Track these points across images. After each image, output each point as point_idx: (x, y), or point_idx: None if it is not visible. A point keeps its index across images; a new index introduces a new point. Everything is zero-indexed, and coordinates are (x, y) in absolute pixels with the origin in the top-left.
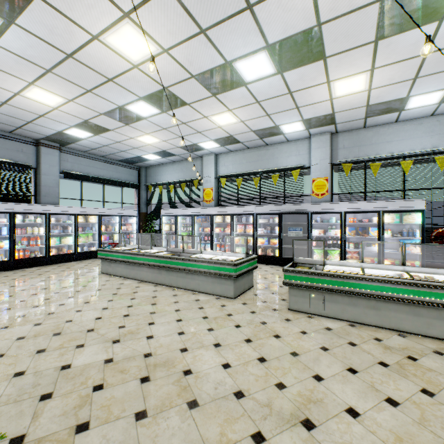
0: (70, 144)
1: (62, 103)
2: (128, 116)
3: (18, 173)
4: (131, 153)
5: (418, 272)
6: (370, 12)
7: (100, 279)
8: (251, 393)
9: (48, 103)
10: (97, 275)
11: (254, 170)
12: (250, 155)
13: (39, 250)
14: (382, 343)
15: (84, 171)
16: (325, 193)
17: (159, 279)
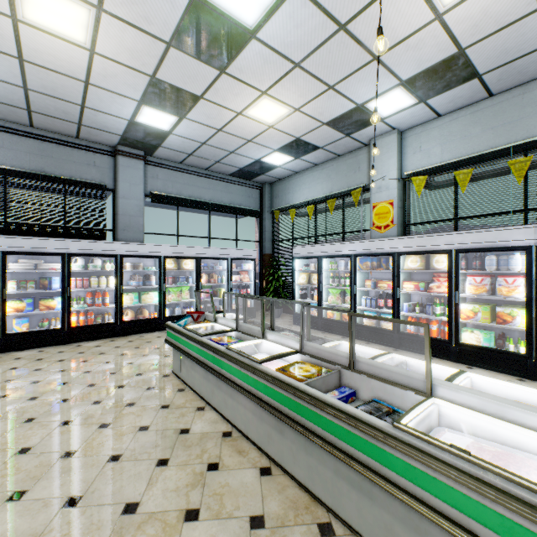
0: (157, 149)
1: (93, 27)
2: (218, 38)
3: (87, 196)
4: (245, 155)
5: None
6: None
7: (153, 399)
8: None
9: (74, 36)
10: (161, 377)
11: (509, 143)
12: (495, 110)
13: (113, 312)
14: None
15: (181, 192)
16: None
17: (277, 449)
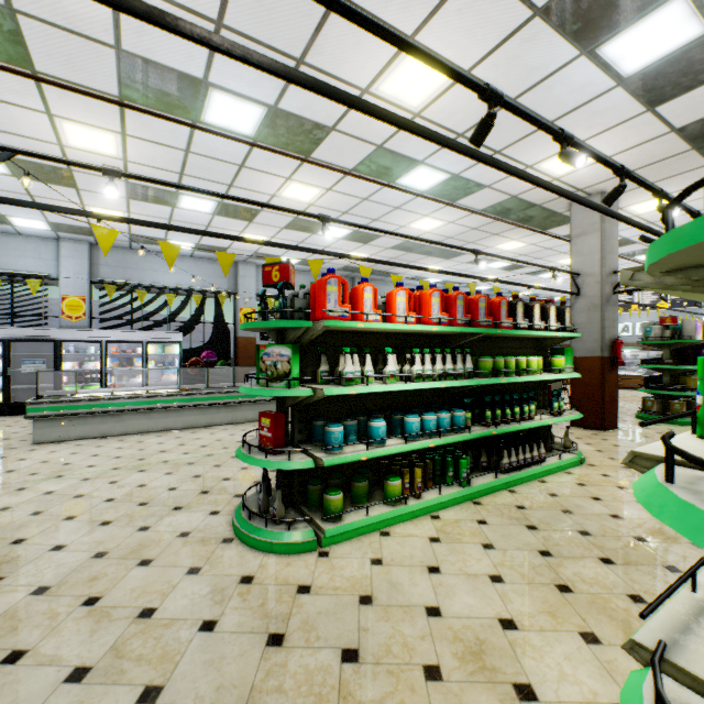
0: None
1: None
2: None
3: None
4: None
5: (157, 390)
6: (119, 183)
7: None
8: (7, 482)
9: None
10: None
11: None
12: None
13: None
14: (124, 441)
15: None
16: (83, 317)
17: None
